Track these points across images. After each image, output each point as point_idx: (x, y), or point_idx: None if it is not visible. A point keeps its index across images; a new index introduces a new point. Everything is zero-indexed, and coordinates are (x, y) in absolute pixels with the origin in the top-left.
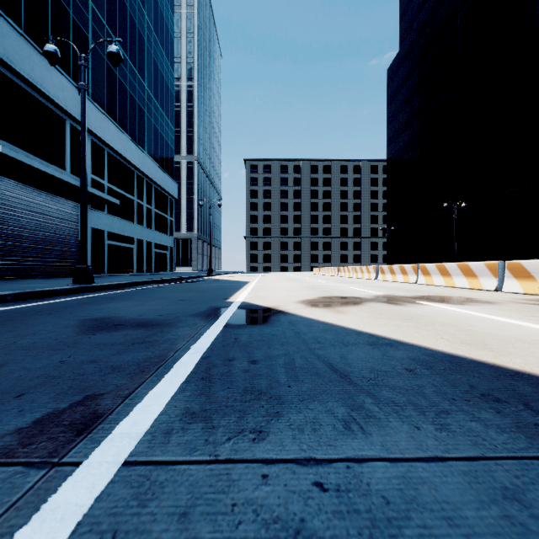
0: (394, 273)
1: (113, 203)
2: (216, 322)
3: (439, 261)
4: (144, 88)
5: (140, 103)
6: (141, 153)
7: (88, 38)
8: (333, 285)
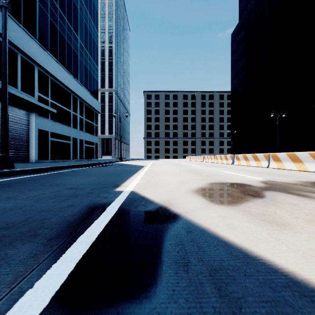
0: (248, 159)
1: (52, 112)
2: (32, 288)
3: (264, 152)
4: (77, 40)
5: (74, 49)
6: (75, 82)
7: (36, 0)
8: (208, 169)
